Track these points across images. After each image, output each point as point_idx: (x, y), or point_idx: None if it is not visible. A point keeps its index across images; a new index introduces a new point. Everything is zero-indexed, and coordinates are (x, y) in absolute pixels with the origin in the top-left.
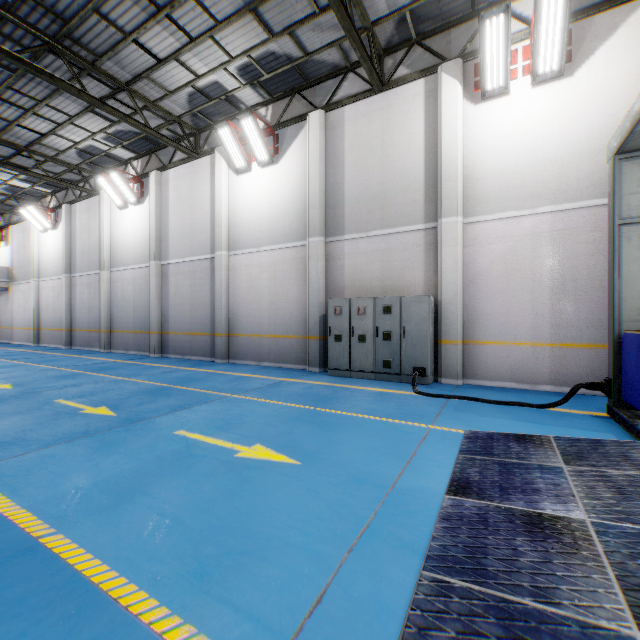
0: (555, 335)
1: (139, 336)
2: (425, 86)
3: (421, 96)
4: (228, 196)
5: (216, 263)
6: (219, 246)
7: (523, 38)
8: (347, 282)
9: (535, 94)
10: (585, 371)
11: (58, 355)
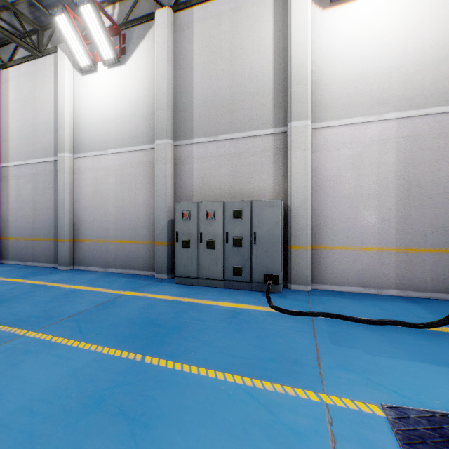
0: (401, 240)
1: None
2: None
3: None
4: (73, 96)
5: (59, 165)
6: (62, 147)
7: None
8: (196, 186)
9: (381, 2)
10: (429, 275)
11: None
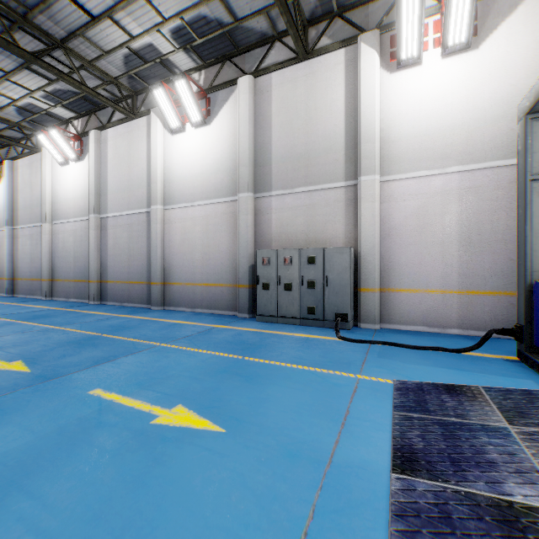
0: (462, 283)
1: (79, 285)
2: (345, 55)
3: (342, 64)
4: (163, 154)
5: (152, 216)
6: (155, 201)
7: (434, 13)
8: (274, 235)
9: (445, 64)
10: (489, 316)
11: None
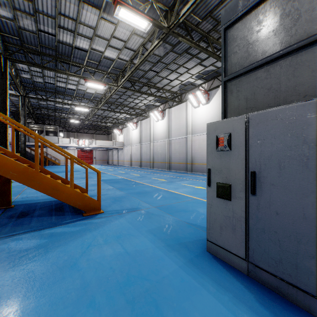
0: None
1: (162, 164)
2: None
3: None
4: (191, 116)
5: (187, 139)
6: (188, 133)
7: None
8: None
9: None
10: None
11: (140, 169)
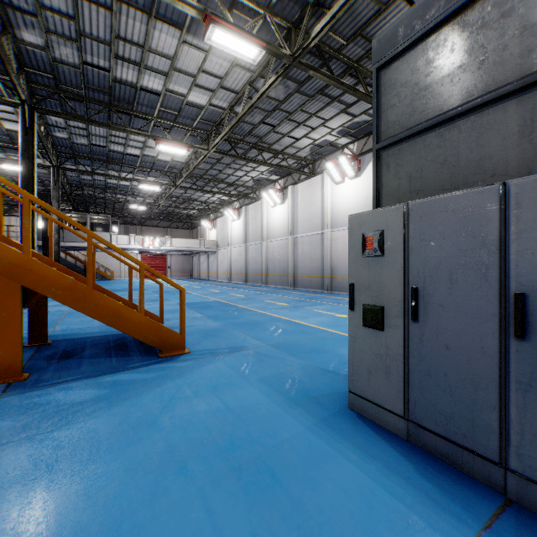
0: None
1: (282, 277)
2: None
3: None
4: (331, 197)
5: (324, 236)
6: (326, 226)
7: None
8: None
9: None
10: None
11: (245, 286)
